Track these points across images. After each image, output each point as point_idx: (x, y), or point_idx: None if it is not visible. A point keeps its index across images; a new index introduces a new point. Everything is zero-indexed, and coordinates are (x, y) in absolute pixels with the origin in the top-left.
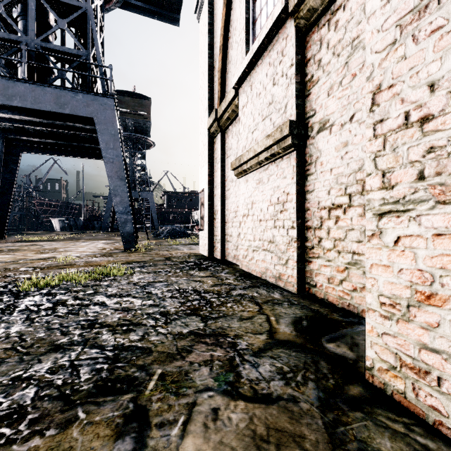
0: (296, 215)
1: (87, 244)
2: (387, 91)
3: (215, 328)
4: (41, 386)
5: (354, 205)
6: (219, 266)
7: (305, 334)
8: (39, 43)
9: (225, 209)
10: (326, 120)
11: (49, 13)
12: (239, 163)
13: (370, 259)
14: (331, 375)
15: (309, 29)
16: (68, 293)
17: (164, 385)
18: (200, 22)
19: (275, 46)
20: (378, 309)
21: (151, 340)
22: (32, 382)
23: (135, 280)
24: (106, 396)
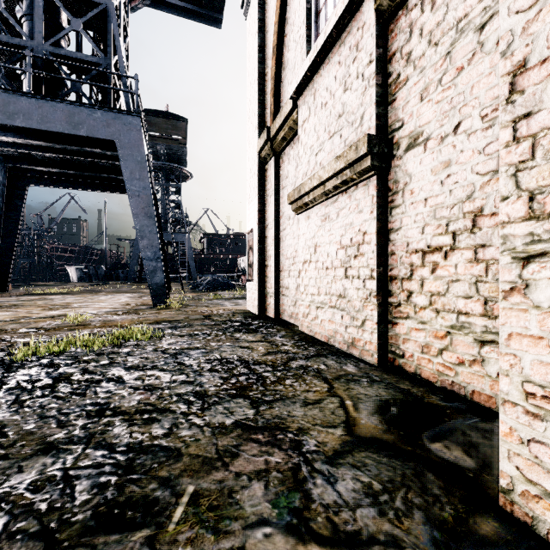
0: (376, 262)
1: (108, 298)
2: (538, 69)
3: (271, 417)
4: (15, 514)
5: (460, 247)
6: (272, 327)
7: (397, 427)
8: (48, 48)
9: (279, 254)
10: (419, 133)
11: (61, 11)
12: (298, 194)
13: (507, 326)
14: (446, 499)
15: (394, 13)
16: (76, 364)
17: (197, 514)
18: (248, 19)
19: (348, 39)
20: (521, 403)
21: (181, 436)
22: (3, 506)
23: (164, 345)
24: (108, 533)
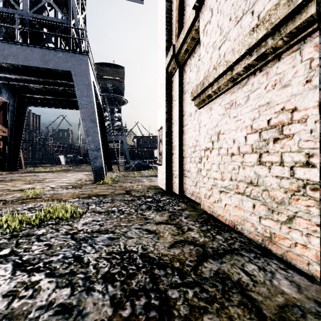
0: (319, 144)
1: (72, 175)
2: None
3: None
4: None
5: None
6: (177, 205)
7: None
8: (31, 15)
9: (182, 145)
10: None
11: None
12: (201, 87)
13: None
14: None
15: None
16: None
17: None
18: None
19: None
20: None
21: None
22: None
23: (79, 226)
24: None
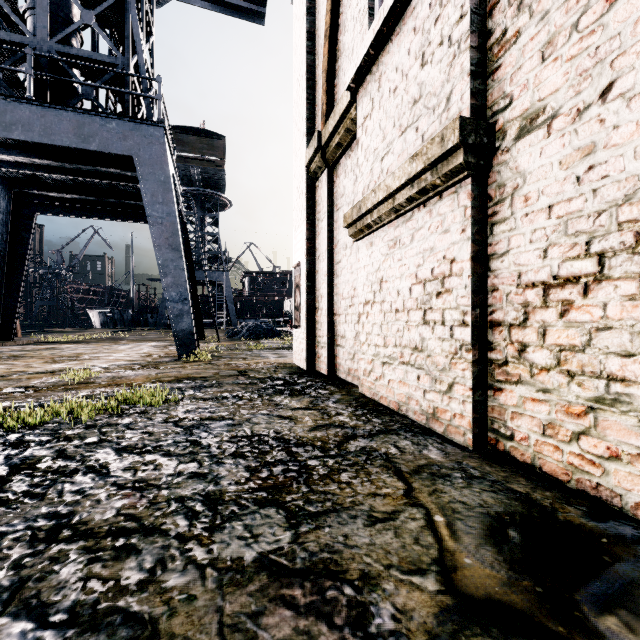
0: (471, 301)
1: (129, 347)
2: None
3: (317, 547)
4: None
5: (614, 276)
6: (324, 388)
7: (528, 576)
8: (54, 46)
9: (333, 294)
10: (538, 110)
11: (72, 4)
12: (358, 213)
13: None
14: None
15: None
16: (52, 442)
17: None
18: (294, 2)
19: None
20: None
21: (166, 589)
22: None
23: (179, 414)
24: None
